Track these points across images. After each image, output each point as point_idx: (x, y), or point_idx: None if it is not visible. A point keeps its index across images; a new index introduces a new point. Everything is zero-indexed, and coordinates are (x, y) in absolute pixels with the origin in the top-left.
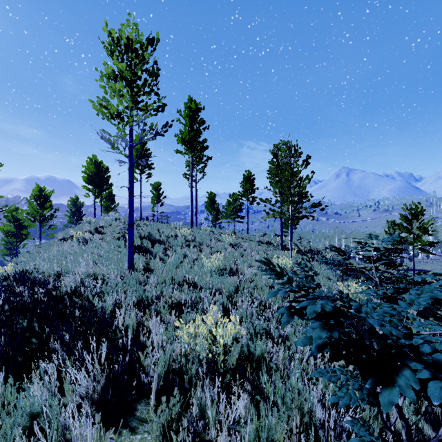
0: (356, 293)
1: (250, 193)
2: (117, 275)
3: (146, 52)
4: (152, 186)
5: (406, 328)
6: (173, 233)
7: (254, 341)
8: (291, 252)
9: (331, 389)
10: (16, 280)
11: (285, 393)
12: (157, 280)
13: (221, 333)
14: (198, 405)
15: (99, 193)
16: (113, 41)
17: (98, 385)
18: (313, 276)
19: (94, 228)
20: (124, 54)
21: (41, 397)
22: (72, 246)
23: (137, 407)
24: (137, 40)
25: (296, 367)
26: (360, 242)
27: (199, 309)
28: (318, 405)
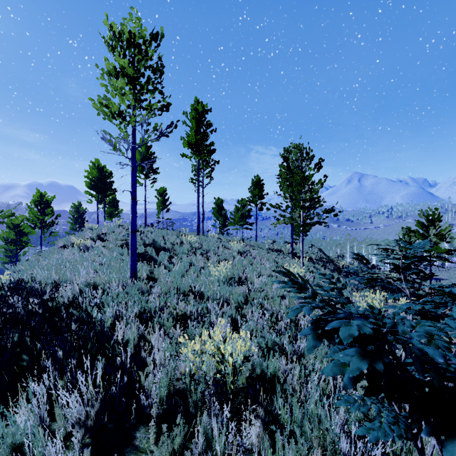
0: (386, 307)
1: (259, 198)
2: (118, 285)
3: (149, 48)
4: (157, 192)
5: (449, 350)
6: (179, 240)
7: (266, 358)
8: (302, 260)
9: (355, 414)
10: (10, 289)
11: (303, 421)
12: (161, 290)
13: (230, 350)
14: (204, 434)
15: (102, 199)
16: (114, 35)
17: (92, 410)
18: (343, 289)
19: (96, 235)
20: (126, 49)
21: (24, 426)
22: (73, 253)
23: (135, 435)
24: (140, 35)
25: (314, 388)
26: (385, 249)
27: (205, 321)
28: (342, 437)
